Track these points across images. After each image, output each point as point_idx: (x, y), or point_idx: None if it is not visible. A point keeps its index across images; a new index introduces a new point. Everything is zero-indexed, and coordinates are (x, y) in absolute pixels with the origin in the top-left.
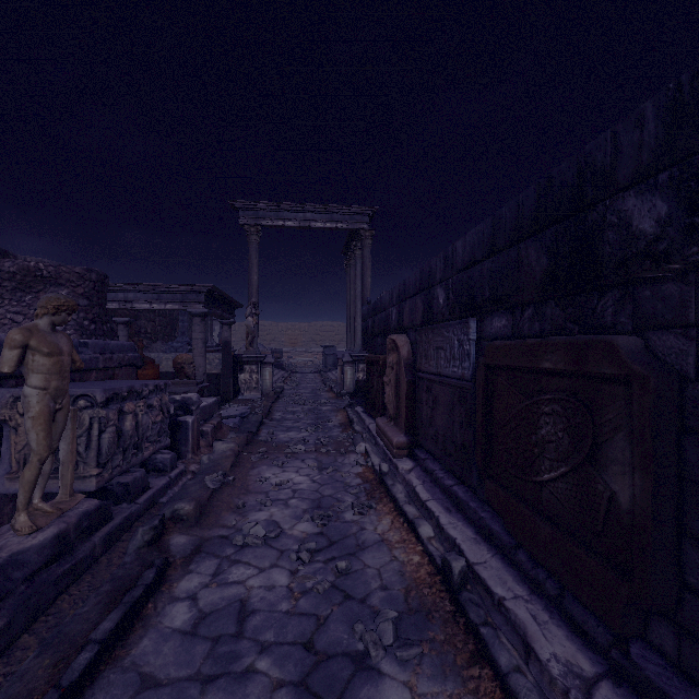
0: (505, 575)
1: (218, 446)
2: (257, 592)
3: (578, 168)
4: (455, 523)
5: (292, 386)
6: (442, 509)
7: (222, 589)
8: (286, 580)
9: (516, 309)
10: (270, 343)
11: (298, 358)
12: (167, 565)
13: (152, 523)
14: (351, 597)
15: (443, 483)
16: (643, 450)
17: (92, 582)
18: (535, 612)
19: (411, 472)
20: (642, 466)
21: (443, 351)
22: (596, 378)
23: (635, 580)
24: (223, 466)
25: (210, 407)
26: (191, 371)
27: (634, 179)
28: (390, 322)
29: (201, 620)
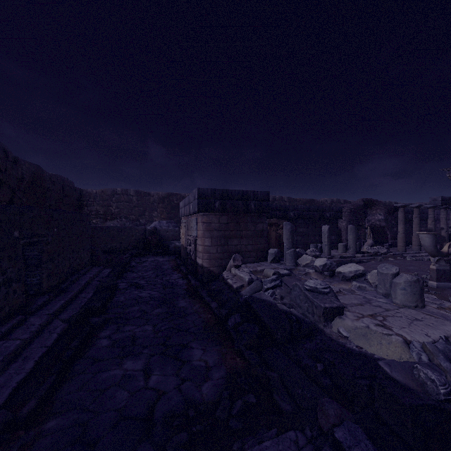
0: None
1: None
2: None
3: None
4: None
5: None
6: None
7: None
8: None
9: None
10: None
11: None
12: None
13: None
14: None
15: None
16: None
17: None
18: None
19: None
20: None
21: None
22: None
23: None
24: None
25: None
26: None
27: None
28: None
29: None
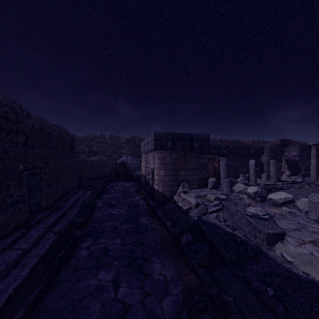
0: None
1: None
2: None
3: None
4: None
5: None
6: None
7: None
8: None
9: None
10: None
11: None
12: None
13: None
14: None
15: None
16: None
17: None
18: None
19: None
20: None
21: None
22: None
23: None
24: None
25: None
26: None
27: None
28: None
29: None
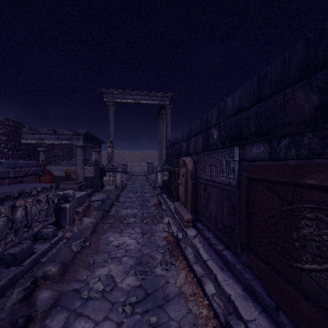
0: None
1: (85, 220)
2: None
3: None
4: (228, 281)
5: (131, 182)
6: (218, 268)
7: None
8: None
9: (272, 140)
10: (121, 161)
11: (135, 168)
12: (29, 320)
13: (25, 285)
14: None
15: (216, 247)
16: None
17: None
18: None
19: (195, 238)
20: None
21: (215, 167)
22: None
23: None
24: (85, 234)
25: (82, 197)
26: (75, 177)
27: None
28: (182, 150)
29: None
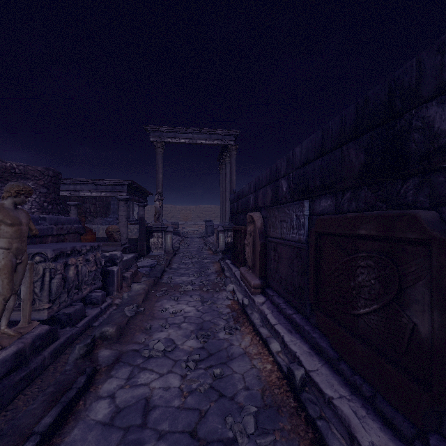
0: (332, 379)
1: (135, 286)
2: (157, 392)
3: (389, 89)
4: (295, 341)
5: (184, 246)
6: (286, 331)
7: (133, 389)
8: (178, 382)
9: (338, 193)
10: (171, 219)
11: (189, 228)
12: (95, 371)
13: (86, 342)
14: (223, 396)
15: (286, 312)
16: (441, 295)
17: (41, 385)
18: (356, 408)
19: (263, 304)
20: (440, 307)
21: (285, 223)
22: (402, 241)
23: (434, 391)
24: (137, 300)
25: (129, 261)
26: (118, 237)
27: (435, 92)
28: (249, 204)
29: (117, 414)
